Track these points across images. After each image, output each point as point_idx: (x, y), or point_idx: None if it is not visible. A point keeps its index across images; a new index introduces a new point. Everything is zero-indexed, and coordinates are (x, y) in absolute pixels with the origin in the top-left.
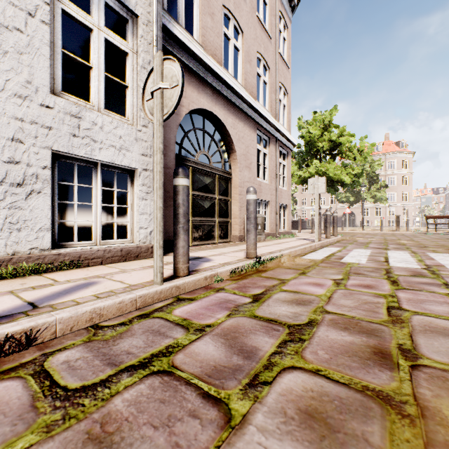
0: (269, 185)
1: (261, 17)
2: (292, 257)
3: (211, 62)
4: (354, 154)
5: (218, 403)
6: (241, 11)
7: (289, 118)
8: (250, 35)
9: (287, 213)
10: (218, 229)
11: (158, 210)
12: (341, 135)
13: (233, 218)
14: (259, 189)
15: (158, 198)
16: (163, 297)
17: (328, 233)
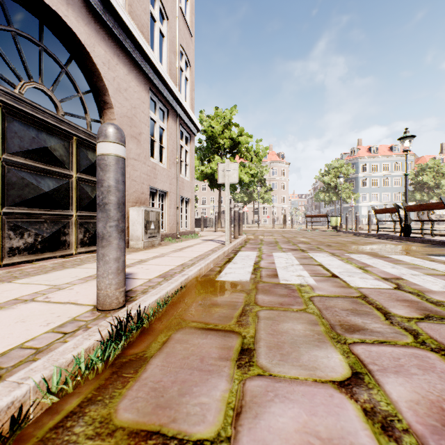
0: (168, 171)
1: None
2: (203, 278)
3: None
4: (251, 155)
5: None
6: None
7: (192, 96)
8: None
9: (190, 209)
10: (78, 229)
11: None
12: (240, 134)
13: None
14: (153, 174)
15: None
16: None
17: (237, 232)
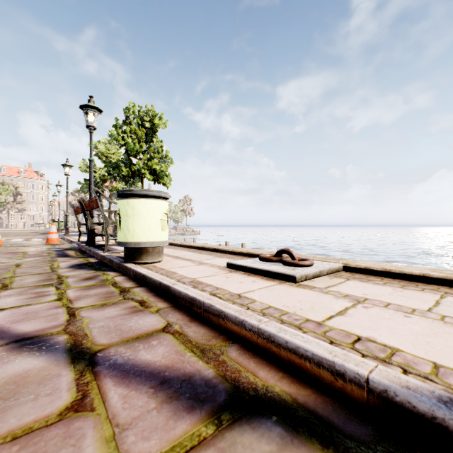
0: None
1: None
2: None
3: None
4: (1, 192)
5: None
6: None
7: None
8: None
9: None
10: None
11: None
12: None
13: None
14: None
15: None
16: None
17: None
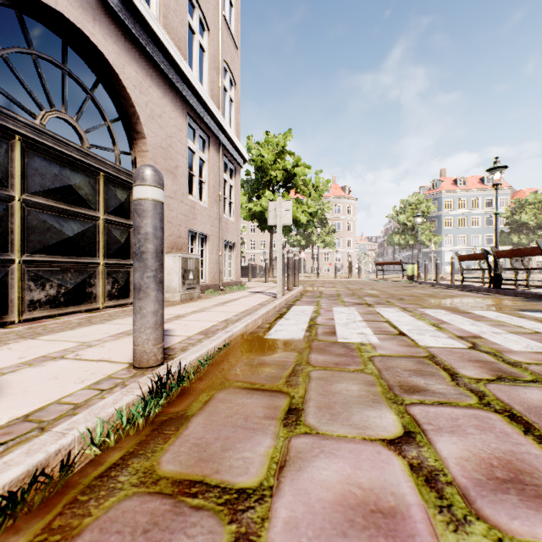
0: (209, 210)
1: None
2: (249, 335)
3: None
4: (310, 190)
5: None
6: None
7: (238, 121)
8: None
9: (236, 255)
10: (105, 280)
11: None
12: (296, 164)
13: None
14: (191, 214)
15: None
16: None
17: (291, 283)
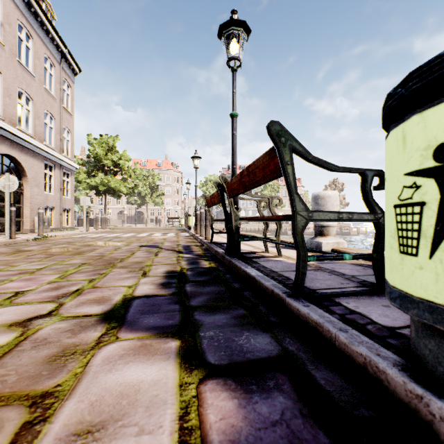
0: (55, 196)
1: (48, 86)
2: (64, 237)
3: (11, 129)
4: (130, 173)
5: (38, 245)
6: (32, 87)
7: (72, 149)
8: (39, 101)
9: (71, 214)
10: None
11: (8, 218)
12: (120, 158)
13: (26, 218)
14: (46, 199)
15: (8, 215)
16: (11, 243)
17: (97, 227)
